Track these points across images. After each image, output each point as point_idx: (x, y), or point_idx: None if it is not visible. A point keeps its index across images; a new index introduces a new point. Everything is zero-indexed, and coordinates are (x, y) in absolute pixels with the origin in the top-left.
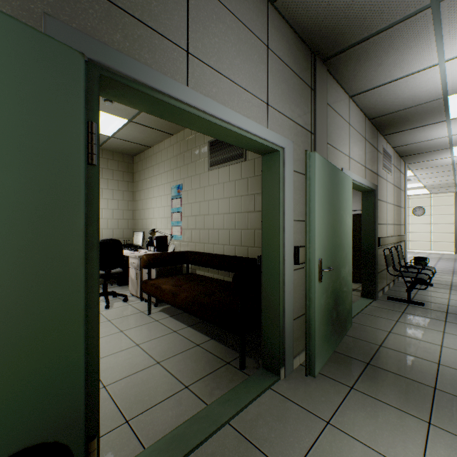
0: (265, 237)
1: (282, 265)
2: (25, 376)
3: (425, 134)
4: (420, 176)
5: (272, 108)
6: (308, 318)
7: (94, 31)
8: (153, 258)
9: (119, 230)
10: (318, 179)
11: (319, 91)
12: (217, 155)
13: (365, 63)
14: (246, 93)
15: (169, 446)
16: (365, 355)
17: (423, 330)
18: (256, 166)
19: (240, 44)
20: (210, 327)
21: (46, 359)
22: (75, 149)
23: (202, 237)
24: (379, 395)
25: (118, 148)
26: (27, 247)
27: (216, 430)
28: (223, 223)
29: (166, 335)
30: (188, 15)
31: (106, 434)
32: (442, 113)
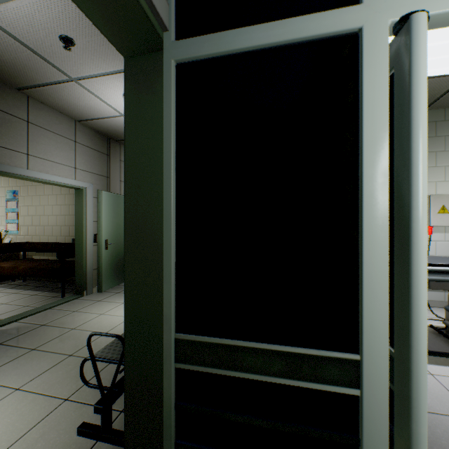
0: (77, 229)
1: (86, 242)
2: None
3: None
4: None
5: (79, 169)
6: (100, 266)
7: None
8: None
9: None
10: (105, 203)
11: (114, 156)
12: None
13: None
14: (62, 165)
15: (18, 316)
16: None
17: None
18: None
19: (58, 144)
20: (44, 288)
21: None
22: None
23: (39, 231)
24: None
25: None
26: None
27: (43, 310)
28: (56, 221)
29: (7, 295)
30: (28, 139)
31: None
32: None
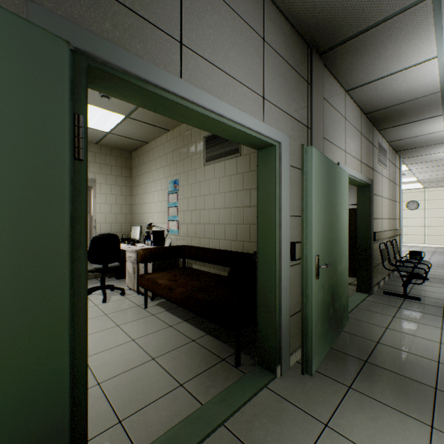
0: (261, 233)
1: (278, 261)
2: (2, 388)
3: (421, 129)
4: (415, 171)
5: (268, 102)
6: (305, 315)
7: (82, 19)
8: (150, 253)
9: (117, 224)
10: (314, 174)
11: (315, 85)
12: (213, 150)
13: (362, 57)
14: (242, 87)
15: None
16: (363, 353)
17: (421, 327)
18: (252, 160)
19: (235, 36)
20: (205, 322)
21: (26, 368)
22: (59, 143)
23: (198, 231)
24: (378, 396)
25: (116, 144)
26: (5, 248)
27: (210, 433)
28: (218, 217)
29: (162, 330)
30: (181, 5)
31: (98, 435)
32: (439, 107)
